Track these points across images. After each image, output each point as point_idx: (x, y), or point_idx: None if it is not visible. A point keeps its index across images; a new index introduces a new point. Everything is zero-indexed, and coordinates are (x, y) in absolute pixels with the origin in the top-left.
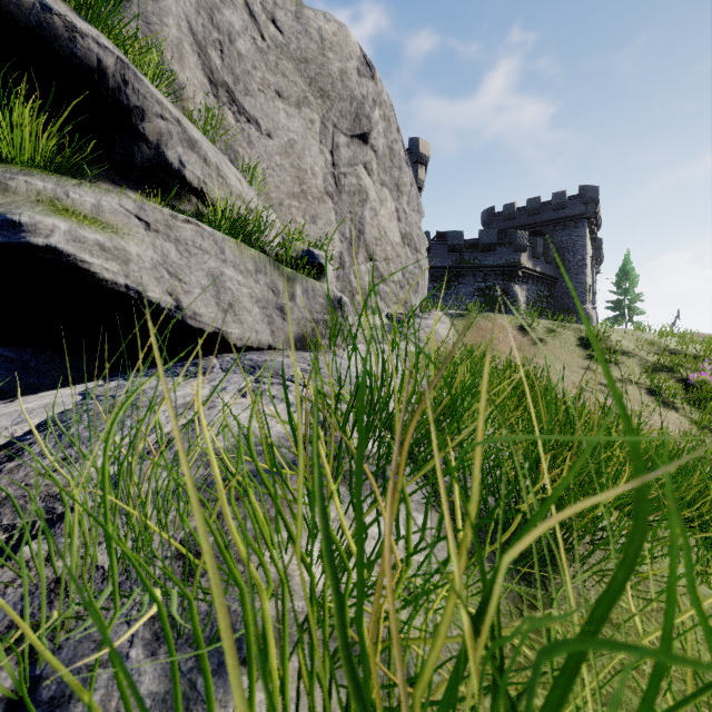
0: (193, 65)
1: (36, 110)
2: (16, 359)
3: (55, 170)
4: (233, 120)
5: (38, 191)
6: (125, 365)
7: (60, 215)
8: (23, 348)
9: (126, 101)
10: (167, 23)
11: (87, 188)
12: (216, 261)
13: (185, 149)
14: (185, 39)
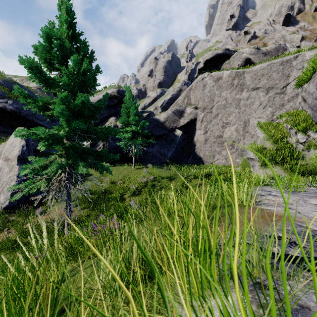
0: None
1: None
2: None
3: None
4: None
5: None
6: None
7: None
8: None
9: None
10: None
11: None
12: None
13: None
14: None
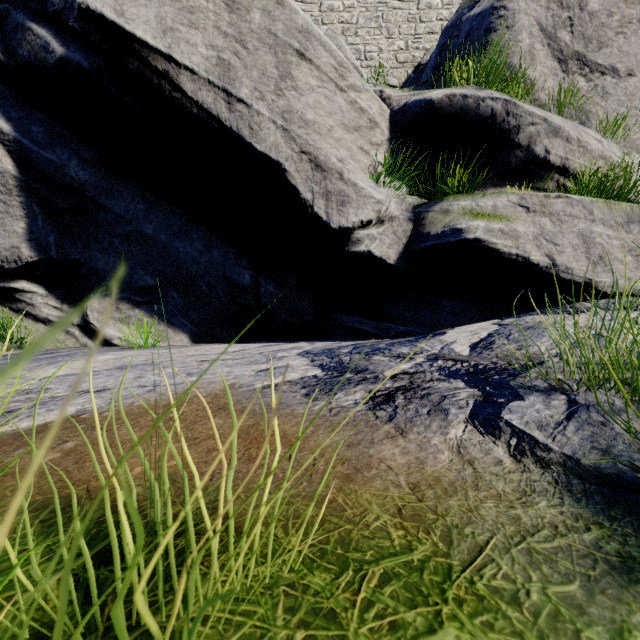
0: (542, 58)
1: (460, 161)
2: (449, 307)
3: (465, 192)
4: (583, 83)
5: (463, 208)
6: (507, 311)
7: (478, 218)
8: (452, 301)
9: (507, 127)
10: (520, 40)
11: (487, 197)
12: (584, 223)
13: (549, 139)
14: (535, 41)
